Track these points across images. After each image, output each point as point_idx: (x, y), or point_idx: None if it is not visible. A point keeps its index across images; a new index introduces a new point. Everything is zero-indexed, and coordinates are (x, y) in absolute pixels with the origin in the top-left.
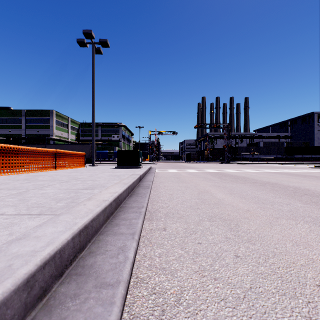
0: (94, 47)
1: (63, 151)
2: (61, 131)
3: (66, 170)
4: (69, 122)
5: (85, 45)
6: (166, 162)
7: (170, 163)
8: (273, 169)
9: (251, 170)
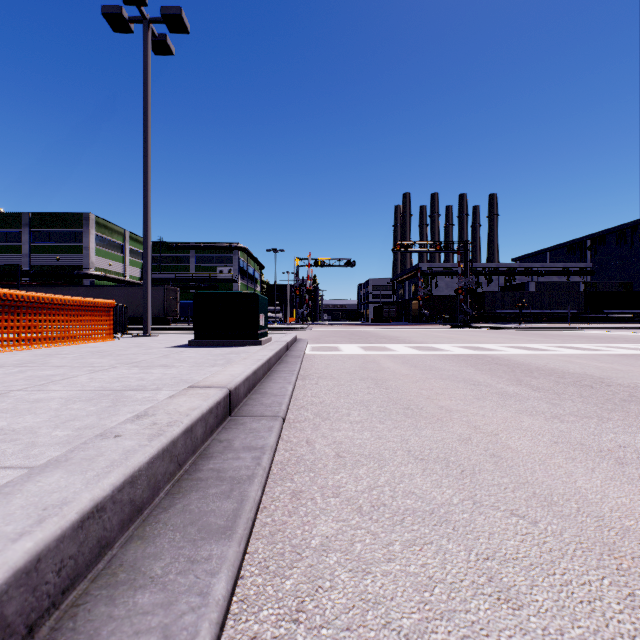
0: (148, 30)
1: (24, 295)
2: (108, 259)
3: (16, 355)
4: (127, 241)
5: (126, 25)
6: (332, 326)
7: (340, 327)
8: (608, 345)
9: (560, 348)
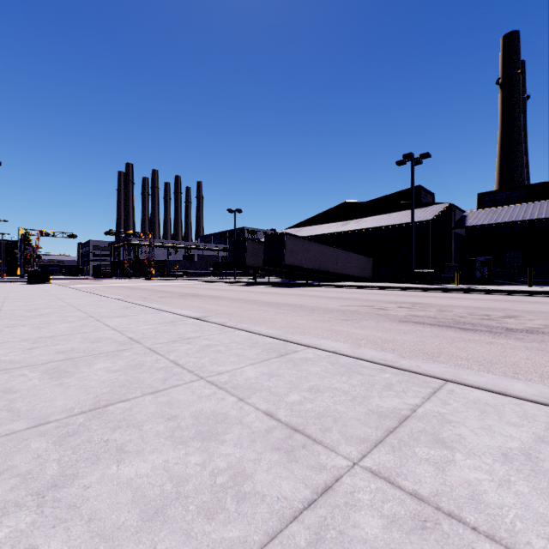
0: None
1: None
2: None
3: None
4: None
5: None
6: (59, 280)
7: (65, 280)
8: (163, 283)
9: (144, 284)
